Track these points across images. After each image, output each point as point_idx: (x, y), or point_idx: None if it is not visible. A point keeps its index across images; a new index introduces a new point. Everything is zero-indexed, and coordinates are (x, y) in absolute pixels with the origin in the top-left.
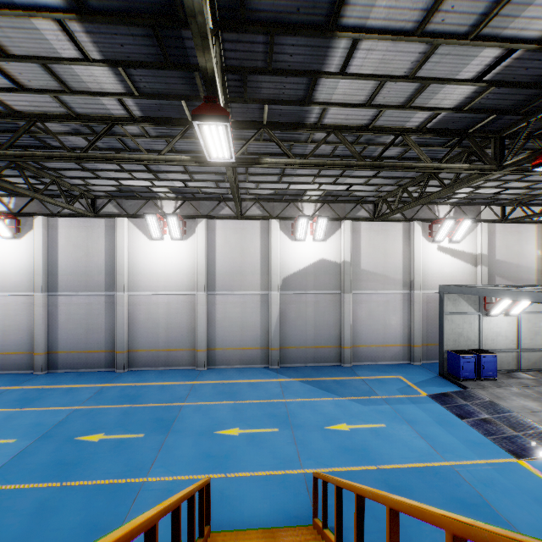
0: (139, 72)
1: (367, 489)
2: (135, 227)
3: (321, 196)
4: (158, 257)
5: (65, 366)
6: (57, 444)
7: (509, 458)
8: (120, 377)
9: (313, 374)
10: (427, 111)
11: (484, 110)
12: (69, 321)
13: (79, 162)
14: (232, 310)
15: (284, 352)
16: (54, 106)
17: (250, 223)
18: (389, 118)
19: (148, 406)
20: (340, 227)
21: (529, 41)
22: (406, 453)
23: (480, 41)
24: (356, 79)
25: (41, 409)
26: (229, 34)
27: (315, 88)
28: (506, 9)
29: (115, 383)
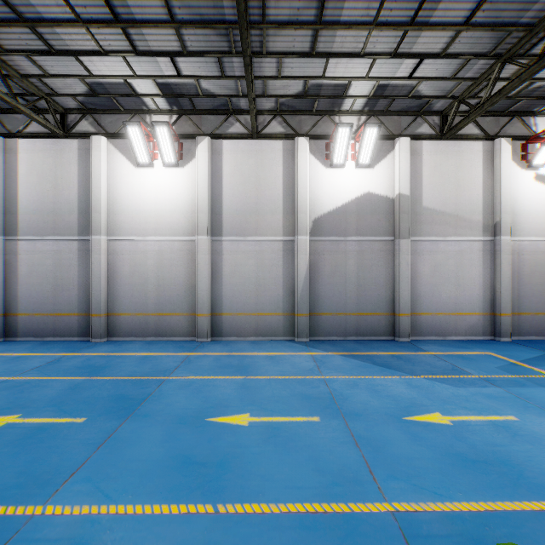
0: None
1: None
2: (116, 150)
3: (369, 96)
4: (147, 191)
5: (28, 333)
6: None
7: None
8: (93, 346)
9: (359, 348)
10: None
11: None
12: (33, 274)
13: None
14: (244, 262)
15: (315, 321)
16: None
17: (268, 143)
18: None
19: (113, 379)
20: (394, 148)
21: None
22: None
23: None
24: None
25: None
26: None
27: None
28: None
29: (83, 352)
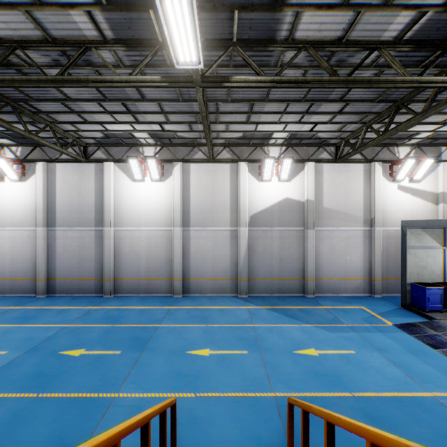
0: None
1: (399, 441)
2: (120, 170)
3: (286, 138)
4: (140, 197)
5: (62, 291)
6: (42, 357)
7: None
8: (107, 301)
9: (279, 303)
10: (411, 11)
11: None
12: (65, 252)
13: (55, 85)
14: (204, 244)
15: (251, 283)
16: (30, 28)
17: (220, 165)
18: (365, 26)
19: (128, 326)
20: (304, 168)
21: None
22: (380, 381)
23: None
24: None
25: (35, 326)
26: None
27: None
28: None
29: (102, 306)
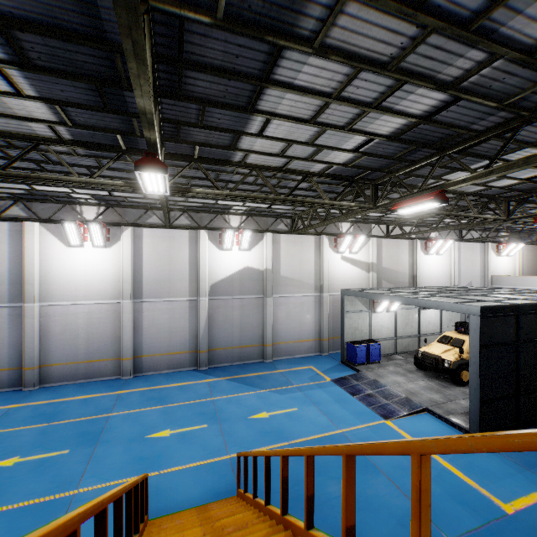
0: (76, 110)
1: (271, 450)
2: (48, 232)
3: (246, 210)
4: (77, 265)
5: None
6: None
7: (381, 420)
8: (31, 395)
9: (239, 372)
10: (324, 164)
11: (363, 167)
12: None
13: None
14: (160, 317)
15: (212, 354)
16: None
17: (178, 232)
18: (297, 164)
19: (70, 421)
20: (263, 238)
21: (382, 136)
22: (311, 428)
23: (352, 131)
24: (270, 140)
25: None
26: (167, 99)
27: (239, 140)
28: (364, 118)
29: (26, 402)
